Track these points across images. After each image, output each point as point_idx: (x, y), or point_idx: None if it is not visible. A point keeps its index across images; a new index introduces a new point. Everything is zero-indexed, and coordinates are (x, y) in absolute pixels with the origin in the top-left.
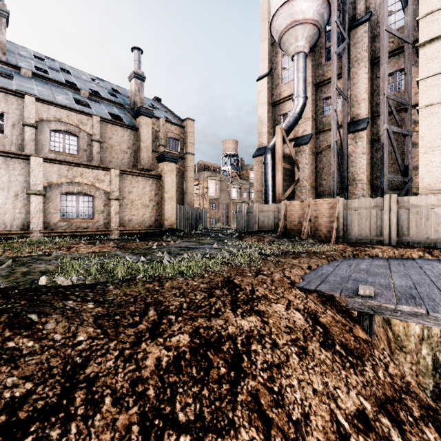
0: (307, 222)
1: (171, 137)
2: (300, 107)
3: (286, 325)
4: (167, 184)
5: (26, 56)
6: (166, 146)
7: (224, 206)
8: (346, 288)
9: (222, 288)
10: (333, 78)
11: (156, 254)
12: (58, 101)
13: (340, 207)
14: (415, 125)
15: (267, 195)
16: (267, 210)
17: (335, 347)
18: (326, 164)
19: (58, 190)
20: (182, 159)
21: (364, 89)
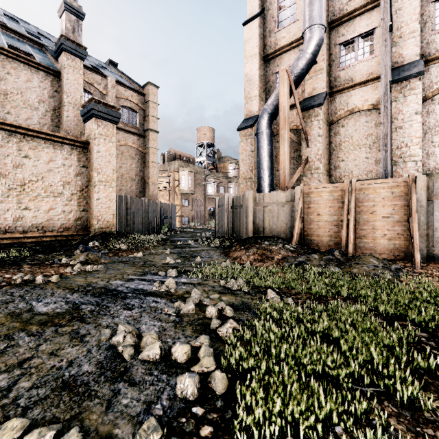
0: (352, 223)
1: (125, 106)
2: (315, 42)
3: None
4: (97, 157)
5: None
6: None
7: (199, 202)
8: None
9: None
10: None
11: None
12: None
13: (420, 193)
14: None
15: (261, 181)
16: (268, 202)
17: None
18: (346, 137)
19: None
20: (142, 137)
21: (413, 16)
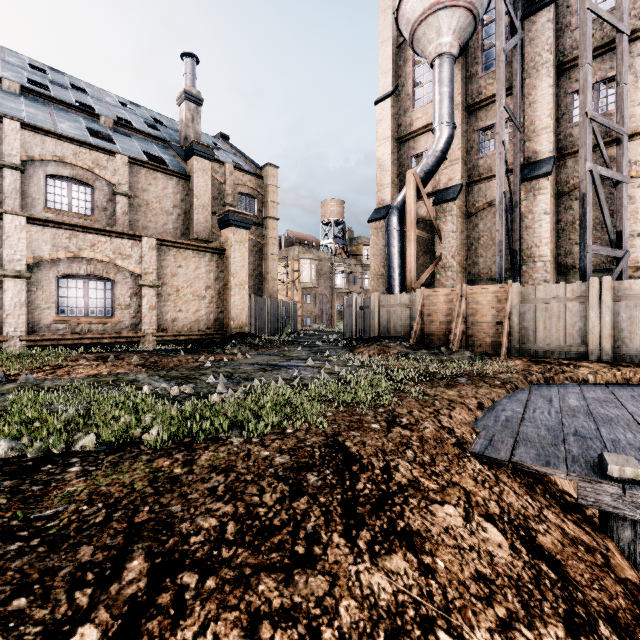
0: (459, 323)
1: (243, 192)
2: (444, 140)
3: (477, 572)
4: (233, 262)
5: (16, 64)
6: (235, 206)
7: (325, 298)
8: (571, 456)
9: (323, 466)
10: (500, 92)
11: (206, 379)
12: (61, 131)
13: (514, 298)
14: (631, 168)
15: (391, 280)
16: (392, 304)
17: (598, 630)
18: (485, 232)
19: (53, 270)
20: (261, 226)
21: (546, 111)
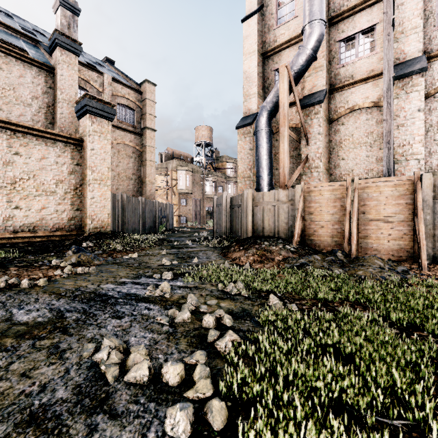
0: (355, 223)
1: (122, 104)
2: (315, 38)
3: None
4: (92, 154)
5: None
6: None
7: (197, 202)
8: None
9: None
10: None
11: None
12: None
13: (426, 191)
14: None
15: (260, 180)
16: (267, 201)
17: None
18: (346, 136)
19: None
20: (139, 136)
21: (415, 11)
